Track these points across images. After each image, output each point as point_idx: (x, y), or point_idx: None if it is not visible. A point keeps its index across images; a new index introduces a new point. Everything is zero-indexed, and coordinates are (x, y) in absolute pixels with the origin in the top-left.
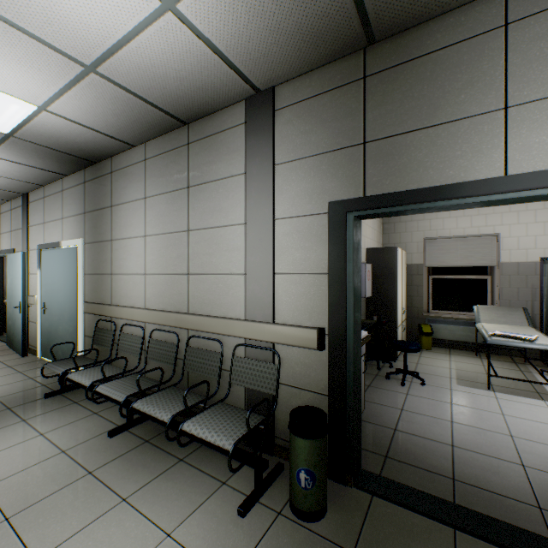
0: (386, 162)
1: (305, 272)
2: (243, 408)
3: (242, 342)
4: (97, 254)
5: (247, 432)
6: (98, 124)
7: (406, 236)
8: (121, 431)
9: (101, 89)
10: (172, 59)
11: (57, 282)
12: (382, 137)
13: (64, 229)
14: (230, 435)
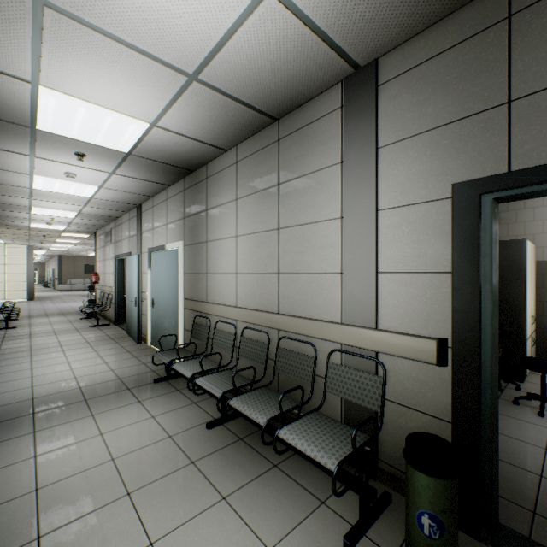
0: (546, 121)
1: (418, 271)
2: (339, 420)
3: (338, 347)
4: (194, 255)
5: (350, 453)
6: (197, 133)
7: (534, 226)
8: (217, 425)
9: (201, 97)
10: (268, 50)
11: (163, 281)
12: (539, 89)
13: (168, 233)
14: (332, 452)
